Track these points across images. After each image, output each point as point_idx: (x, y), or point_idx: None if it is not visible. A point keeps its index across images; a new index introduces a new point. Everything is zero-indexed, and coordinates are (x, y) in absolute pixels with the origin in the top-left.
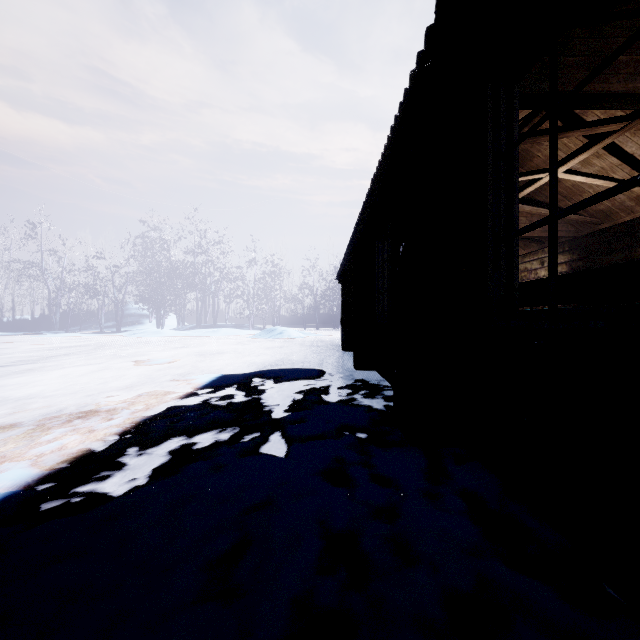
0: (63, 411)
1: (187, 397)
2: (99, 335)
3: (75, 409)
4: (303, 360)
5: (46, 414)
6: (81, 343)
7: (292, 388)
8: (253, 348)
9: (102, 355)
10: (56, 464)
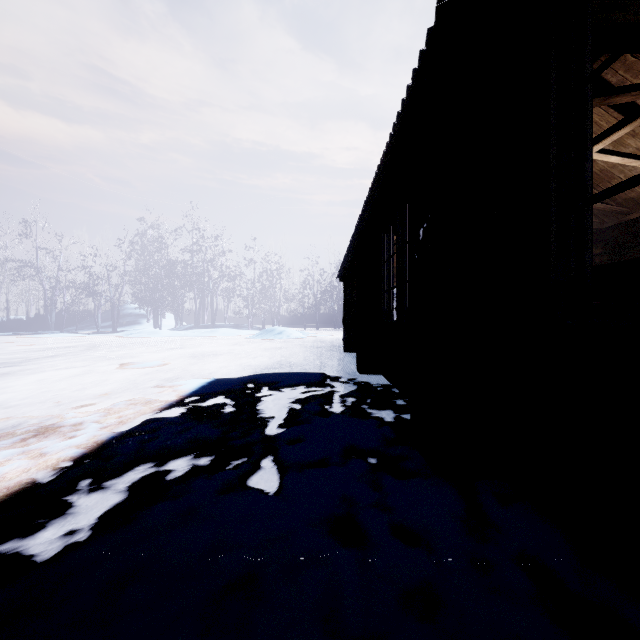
0: (22, 425)
1: (169, 407)
2: (94, 335)
3: (36, 423)
4: (303, 362)
5: None
6: (73, 344)
7: (290, 396)
8: (251, 349)
9: (90, 357)
10: None
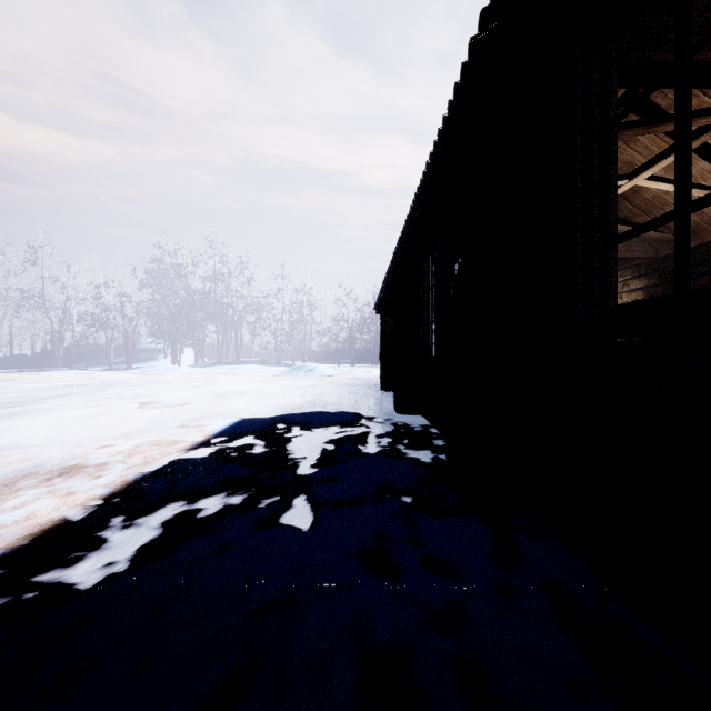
0: (44, 466)
1: (196, 448)
2: (107, 372)
3: (58, 463)
4: (336, 402)
5: (22, 470)
6: (84, 382)
7: (322, 436)
8: (279, 387)
9: (105, 396)
10: (16, 541)
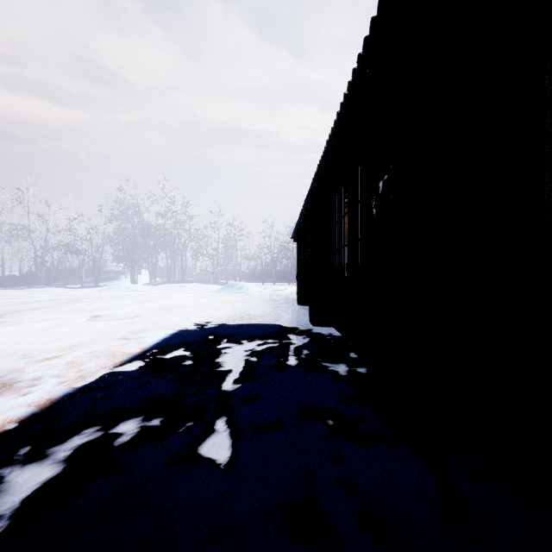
0: None
1: (131, 360)
2: (77, 289)
3: None
4: (260, 314)
5: None
6: (57, 297)
7: (247, 348)
8: (214, 302)
9: (69, 309)
10: None
